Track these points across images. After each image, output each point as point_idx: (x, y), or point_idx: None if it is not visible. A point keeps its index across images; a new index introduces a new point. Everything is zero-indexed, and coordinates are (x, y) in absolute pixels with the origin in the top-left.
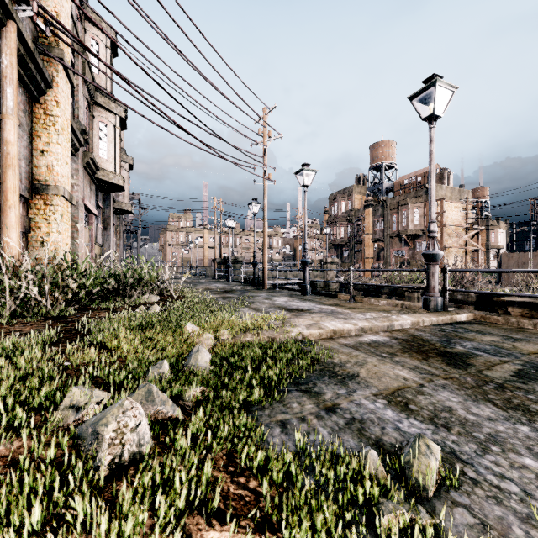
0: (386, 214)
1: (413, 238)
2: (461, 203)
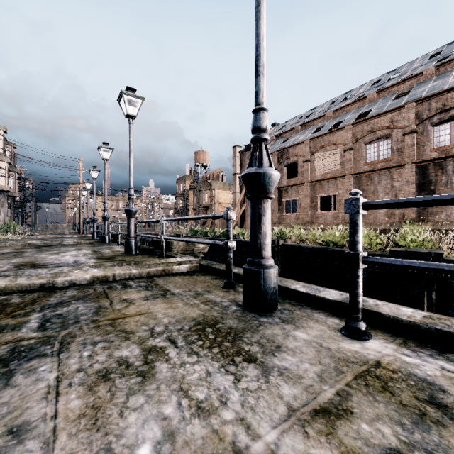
0: (197, 195)
1: (206, 209)
2: (230, 190)
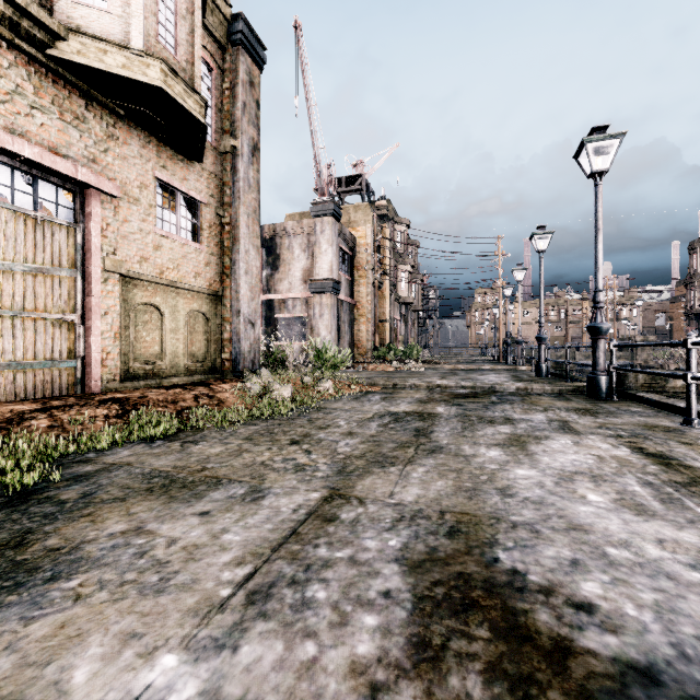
0: None
1: None
2: None
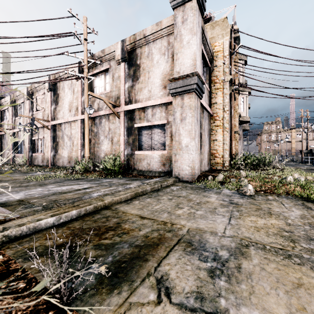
0: None
1: None
2: None
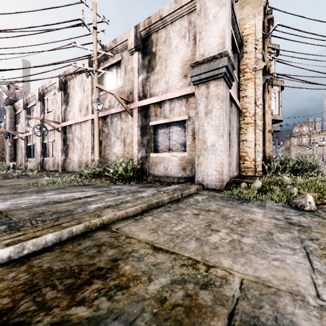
0: None
1: None
2: None
